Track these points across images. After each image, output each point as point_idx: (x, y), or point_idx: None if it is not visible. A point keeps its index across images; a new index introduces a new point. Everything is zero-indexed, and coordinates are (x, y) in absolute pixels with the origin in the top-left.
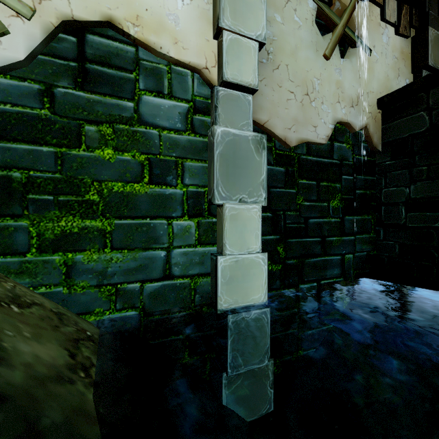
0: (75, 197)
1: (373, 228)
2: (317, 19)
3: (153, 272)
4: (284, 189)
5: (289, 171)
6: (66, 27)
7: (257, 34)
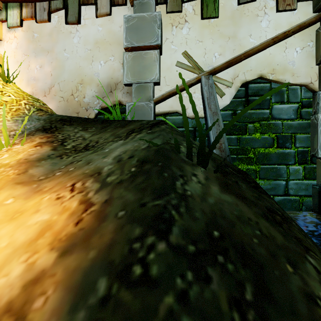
0: (244, 156)
1: None
2: None
3: (279, 191)
4: None
5: None
6: (241, 84)
7: None
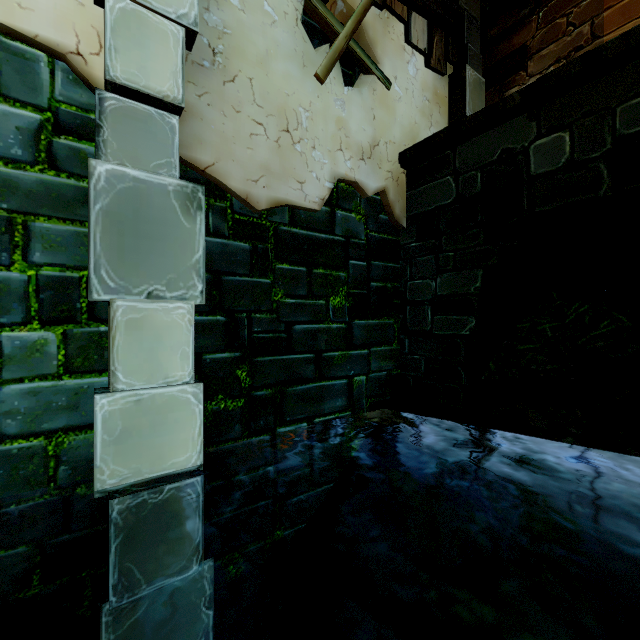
0: None
1: (397, 336)
2: (310, 20)
3: None
4: (249, 278)
5: (258, 248)
6: None
7: (180, 13)
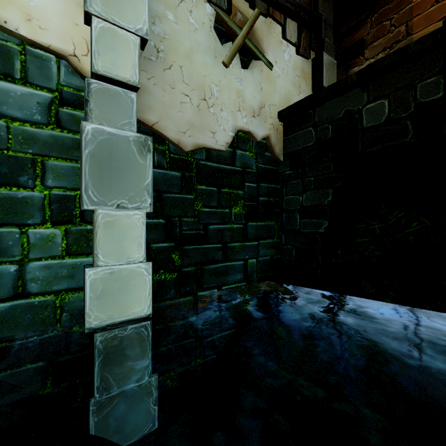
0: None
1: (277, 233)
2: (219, 26)
3: None
4: (180, 195)
5: (186, 176)
6: None
7: (137, 28)
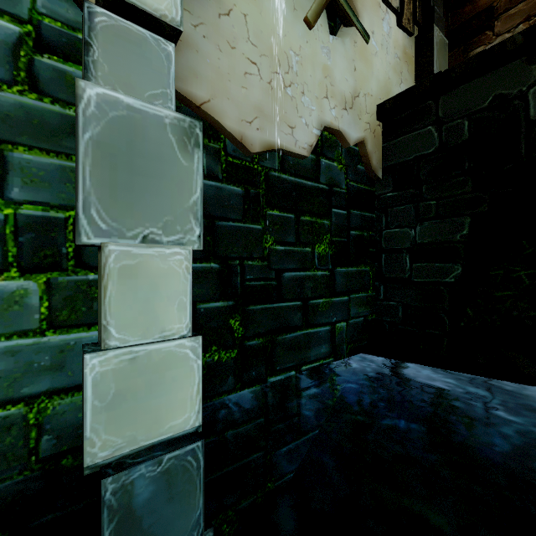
0: None
1: (372, 283)
2: None
3: None
4: (242, 223)
5: (250, 193)
6: None
7: None
